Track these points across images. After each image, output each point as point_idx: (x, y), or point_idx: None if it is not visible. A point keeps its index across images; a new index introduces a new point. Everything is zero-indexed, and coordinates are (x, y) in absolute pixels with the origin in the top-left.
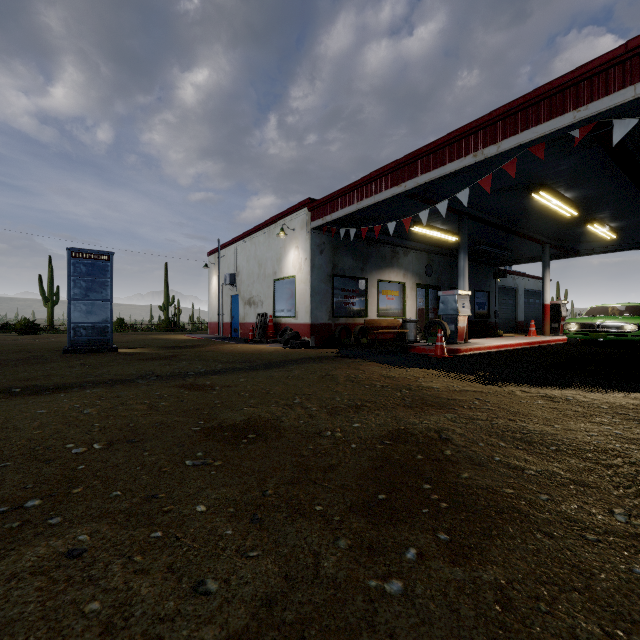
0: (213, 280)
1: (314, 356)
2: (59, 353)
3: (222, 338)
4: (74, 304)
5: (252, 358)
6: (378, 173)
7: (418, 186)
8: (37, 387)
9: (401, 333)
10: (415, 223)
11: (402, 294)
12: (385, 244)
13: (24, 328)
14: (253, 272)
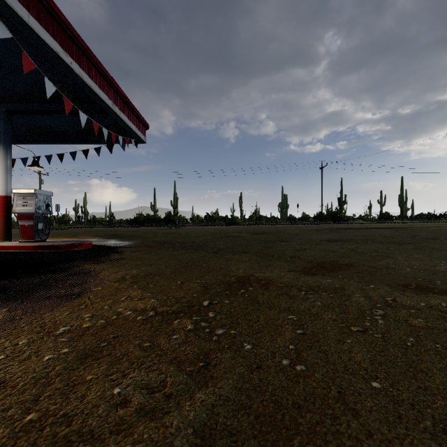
0: None
1: None
2: None
3: None
4: None
5: None
6: None
7: None
8: None
9: None
10: None
11: None
12: None
13: None
14: None
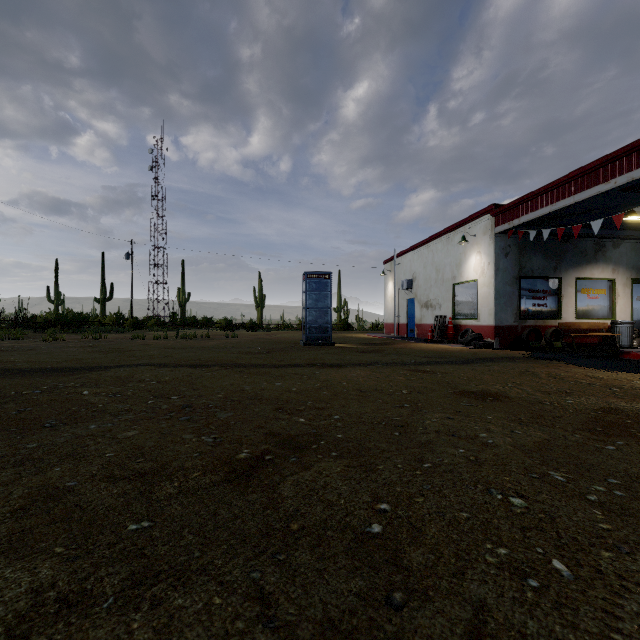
0: (389, 285)
1: (504, 356)
2: (300, 345)
3: (400, 337)
4: (308, 311)
5: (445, 355)
6: (578, 172)
7: (633, 180)
8: (326, 364)
9: (609, 337)
10: (630, 212)
11: (610, 292)
12: (585, 238)
13: (250, 327)
14: (430, 277)
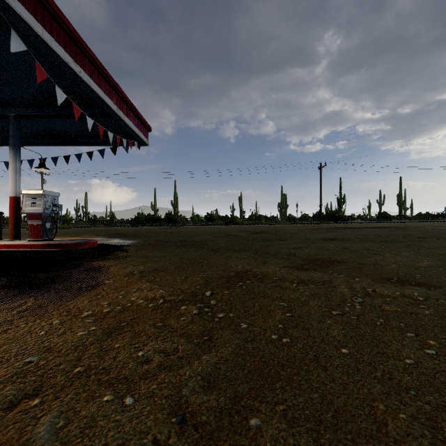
0: None
1: None
2: None
3: None
4: None
5: None
6: None
7: None
8: None
9: None
10: None
11: None
12: None
13: None
14: None
